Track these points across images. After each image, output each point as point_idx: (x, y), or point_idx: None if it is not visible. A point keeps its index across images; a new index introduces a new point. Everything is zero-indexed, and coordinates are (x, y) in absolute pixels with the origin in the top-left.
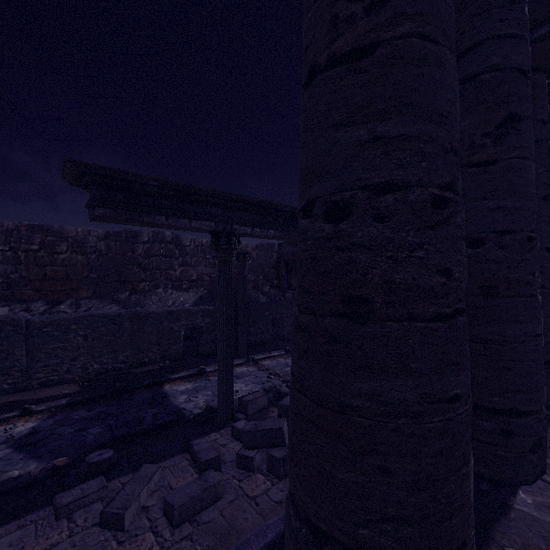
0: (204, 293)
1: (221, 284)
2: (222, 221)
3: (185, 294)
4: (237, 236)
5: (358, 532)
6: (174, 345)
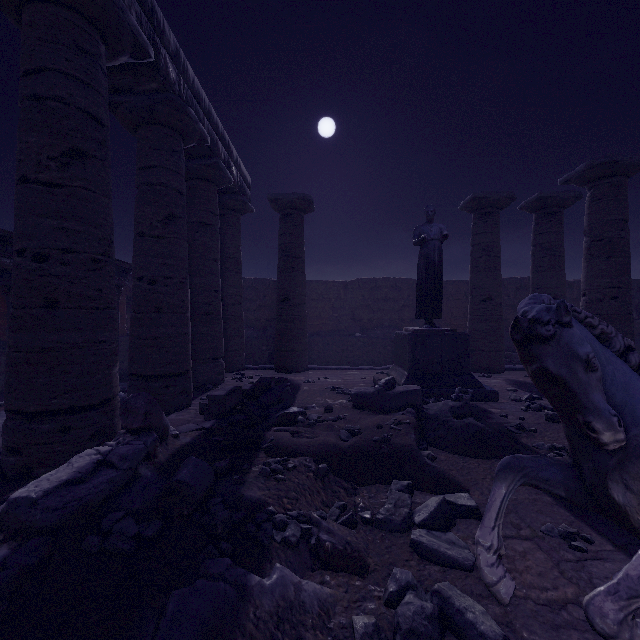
0: None
1: None
2: None
3: None
4: None
5: (52, 402)
6: None
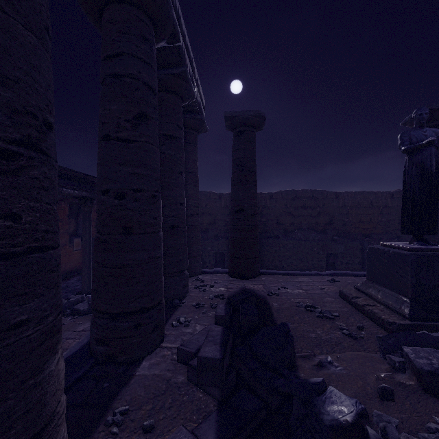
0: None
1: None
2: None
3: None
4: None
5: None
6: None
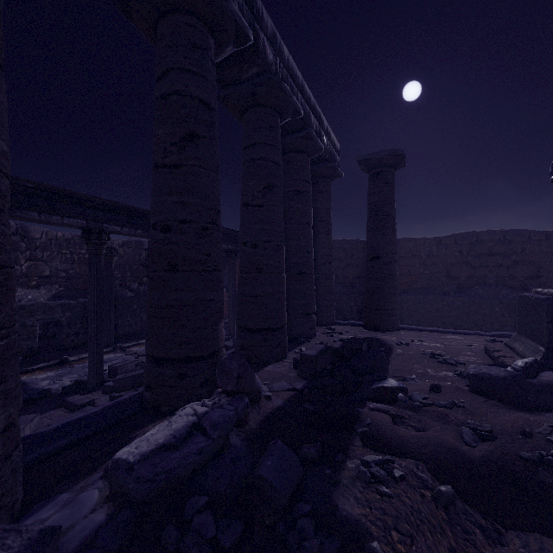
0: (60, 290)
1: (92, 272)
2: (93, 220)
3: (34, 291)
4: (107, 233)
5: (173, 351)
6: (27, 340)
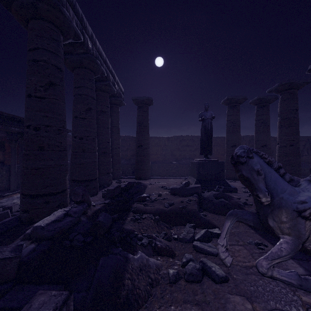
0: None
1: None
2: None
3: None
4: None
5: (42, 190)
6: None
